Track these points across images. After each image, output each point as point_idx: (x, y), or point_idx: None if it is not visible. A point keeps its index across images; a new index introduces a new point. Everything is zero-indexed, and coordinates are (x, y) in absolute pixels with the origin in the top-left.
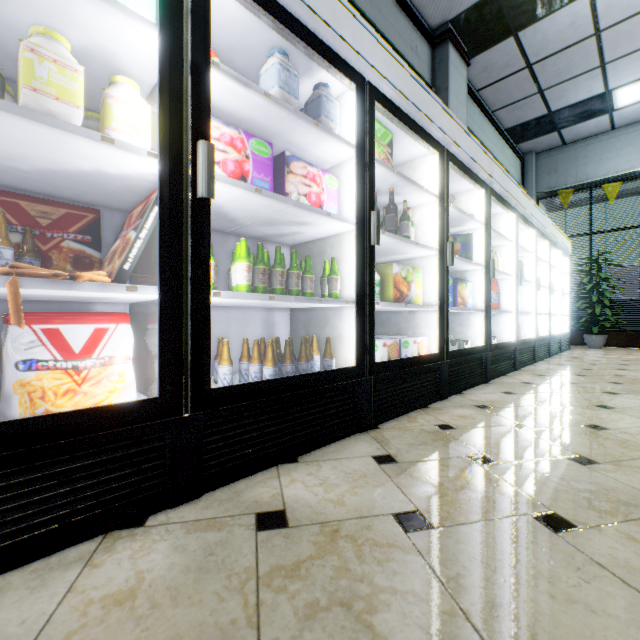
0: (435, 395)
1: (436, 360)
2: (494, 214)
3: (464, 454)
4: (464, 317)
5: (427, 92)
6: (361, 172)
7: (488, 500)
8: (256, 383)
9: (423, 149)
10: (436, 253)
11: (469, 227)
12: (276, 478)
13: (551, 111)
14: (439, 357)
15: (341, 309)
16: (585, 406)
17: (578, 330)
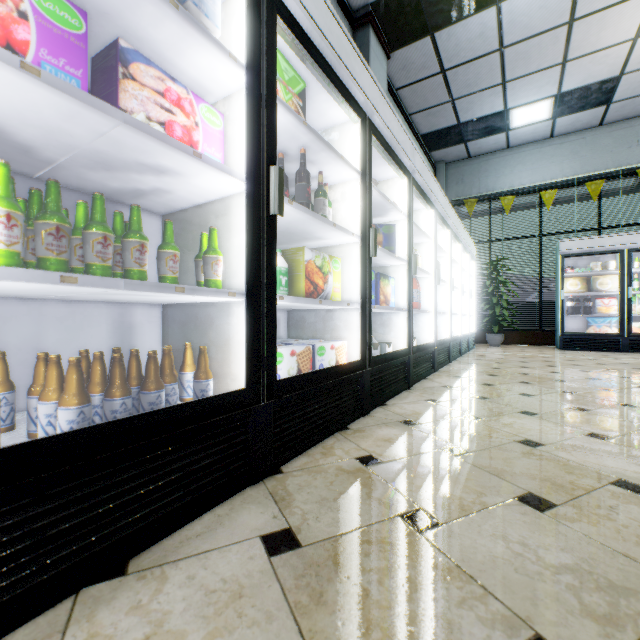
0: (356, 411)
1: (357, 369)
2: (414, 210)
3: (395, 512)
4: (386, 317)
5: (347, 37)
6: (254, 105)
7: (441, 626)
8: (15, 448)
9: (342, 114)
10: (357, 240)
11: (391, 218)
12: (55, 637)
13: (460, 122)
14: (361, 365)
15: (229, 305)
16: (510, 413)
17: (481, 329)
